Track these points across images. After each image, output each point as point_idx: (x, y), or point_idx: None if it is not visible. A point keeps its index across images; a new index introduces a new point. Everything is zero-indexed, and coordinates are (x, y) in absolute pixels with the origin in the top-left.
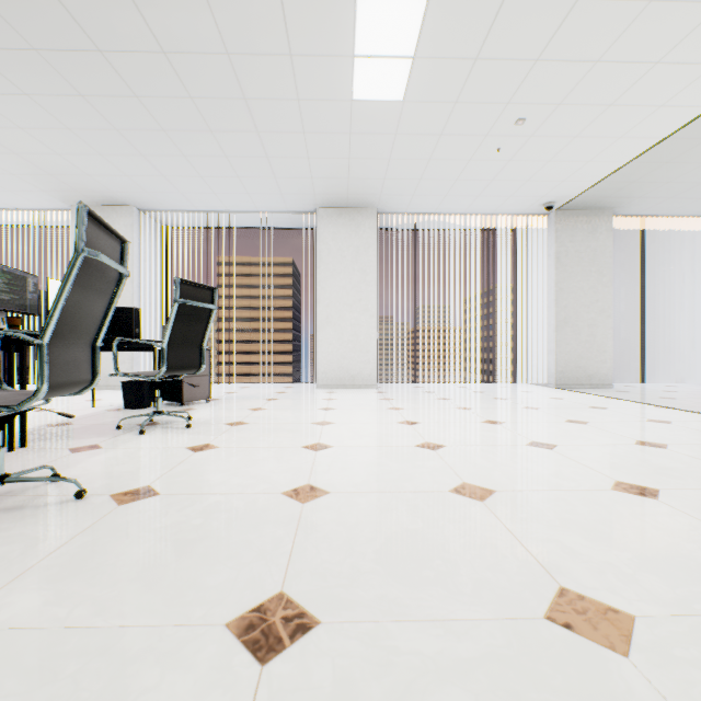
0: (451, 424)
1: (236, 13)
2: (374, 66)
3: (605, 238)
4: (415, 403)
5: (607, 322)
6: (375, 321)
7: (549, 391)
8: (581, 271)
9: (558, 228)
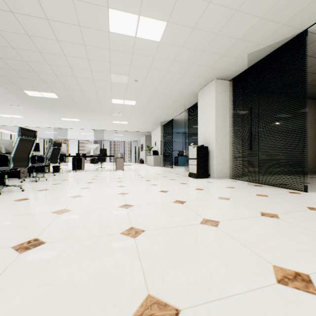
0: None
1: (7, 111)
2: (9, 115)
3: None
4: None
5: None
6: None
7: None
8: None
9: None
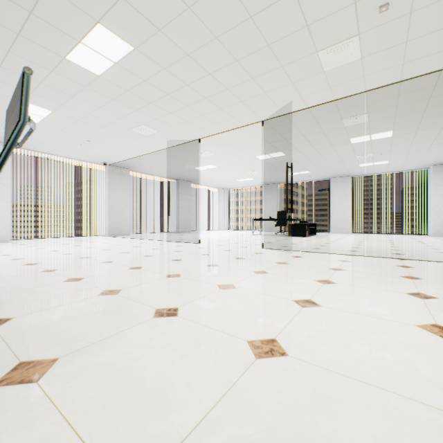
0: (61, 247)
1: None
2: None
3: (127, 179)
4: (41, 244)
5: (128, 211)
6: (9, 205)
7: (105, 237)
8: (119, 190)
9: (110, 172)
